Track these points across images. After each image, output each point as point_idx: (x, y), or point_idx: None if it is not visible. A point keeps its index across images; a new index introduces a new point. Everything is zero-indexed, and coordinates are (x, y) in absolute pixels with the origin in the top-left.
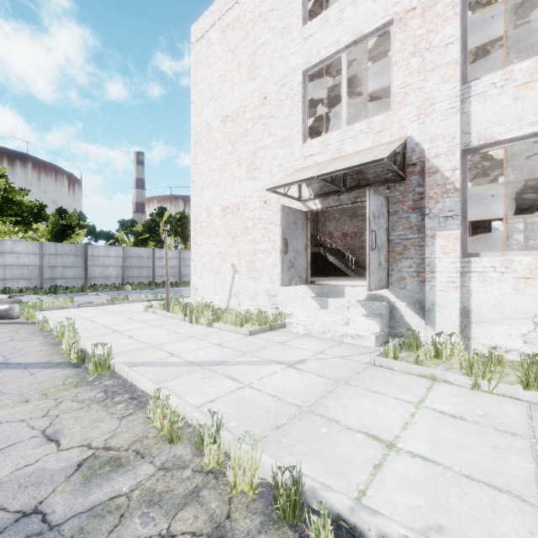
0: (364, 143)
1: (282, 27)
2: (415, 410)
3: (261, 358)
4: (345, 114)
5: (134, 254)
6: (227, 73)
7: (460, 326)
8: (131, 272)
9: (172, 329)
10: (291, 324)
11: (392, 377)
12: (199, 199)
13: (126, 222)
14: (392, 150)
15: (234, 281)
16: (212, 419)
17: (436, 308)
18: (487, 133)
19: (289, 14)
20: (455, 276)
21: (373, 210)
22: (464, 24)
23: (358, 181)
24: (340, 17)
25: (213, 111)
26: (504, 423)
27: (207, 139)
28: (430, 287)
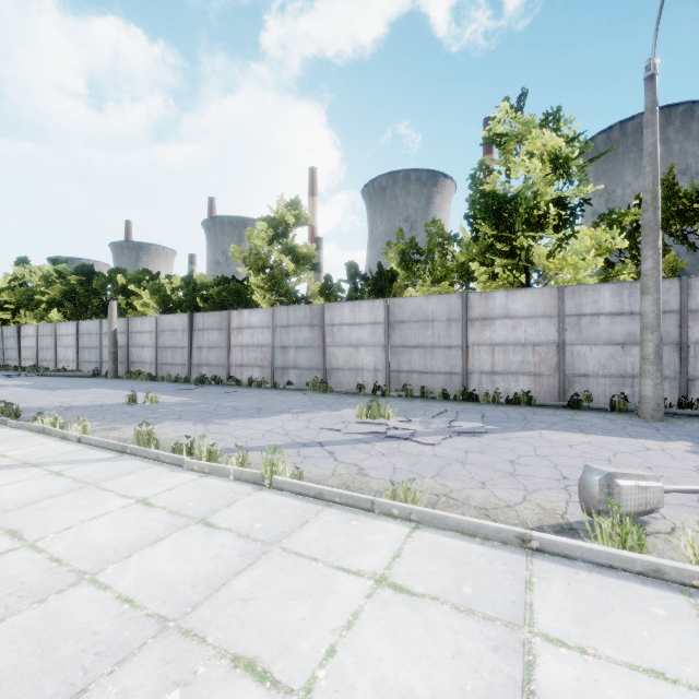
0: None
1: None
2: None
3: None
4: None
5: None
6: None
7: None
8: None
9: (19, 555)
10: None
11: None
12: None
13: None
14: None
15: None
16: (54, 429)
17: None
18: None
19: None
20: None
21: None
22: None
23: None
24: None
25: None
26: None
27: None
28: None
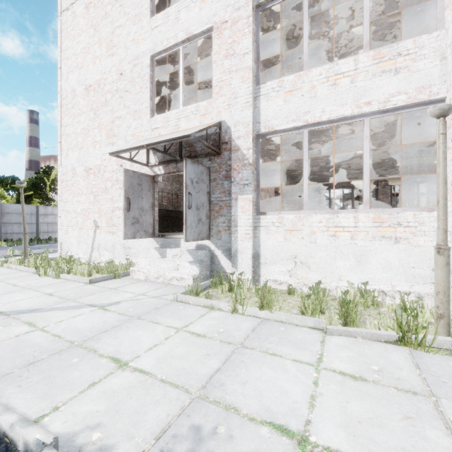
0: (194, 122)
1: (135, 14)
2: (174, 334)
3: (80, 303)
4: (182, 97)
5: (14, 210)
6: (90, 46)
7: (253, 267)
8: (10, 229)
9: (14, 282)
10: (134, 272)
11: (182, 310)
12: (65, 159)
13: (7, 178)
14: (200, 129)
15: (96, 235)
16: None
17: (238, 253)
18: (269, 124)
19: (140, 5)
20: (249, 230)
21: (191, 176)
22: (257, 41)
23: (190, 152)
24: (177, 16)
25: (77, 79)
26: (231, 336)
27: (72, 104)
28: (235, 238)
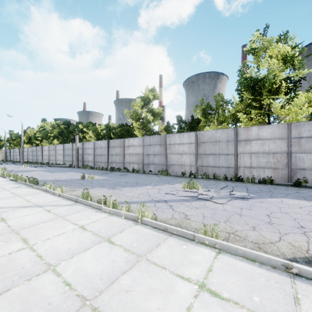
0: None
1: None
2: None
3: None
4: None
5: None
6: None
7: None
8: None
9: (24, 252)
10: None
11: None
12: None
13: None
14: None
15: None
16: (50, 190)
17: None
18: None
19: None
20: None
21: None
22: None
23: None
24: None
25: None
26: None
27: None
28: None
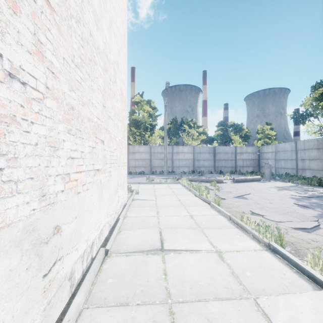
0: None
1: None
2: None
3: None
4: None
5: None
6: None
7: None
8: None
9: None
10: None
11: None
12: None
13: None
14: None
15: None
16: None
17: None
18: None
19: None
20: None
21: None
22: None
23: None
24: None
25: None
26: None
27: None
28: None
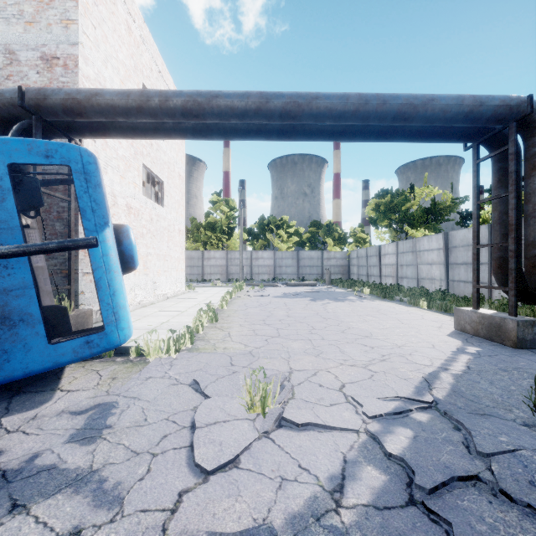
0: None
1: None
2: None
3: None
4: None
5: (461, 241)
6: None
7: None
8: (457, 273)
9: None
10: None
11: None
12: None
13: None
14: None
15: None
16: None
17: None
18: None
19: None
20: None
21: None
22: None
23: None
24: None
25: None
26: None
27: None
28: None
